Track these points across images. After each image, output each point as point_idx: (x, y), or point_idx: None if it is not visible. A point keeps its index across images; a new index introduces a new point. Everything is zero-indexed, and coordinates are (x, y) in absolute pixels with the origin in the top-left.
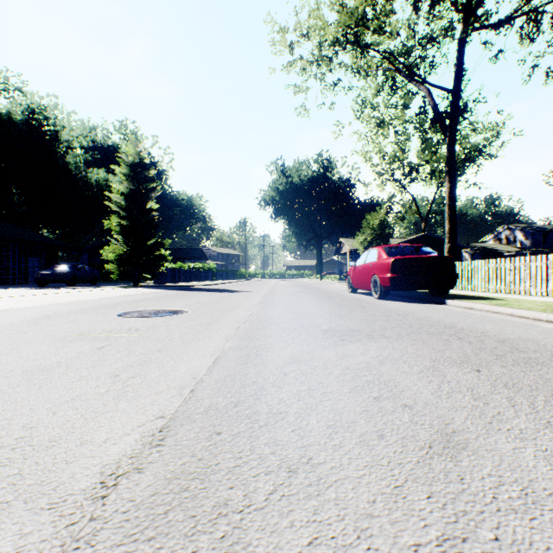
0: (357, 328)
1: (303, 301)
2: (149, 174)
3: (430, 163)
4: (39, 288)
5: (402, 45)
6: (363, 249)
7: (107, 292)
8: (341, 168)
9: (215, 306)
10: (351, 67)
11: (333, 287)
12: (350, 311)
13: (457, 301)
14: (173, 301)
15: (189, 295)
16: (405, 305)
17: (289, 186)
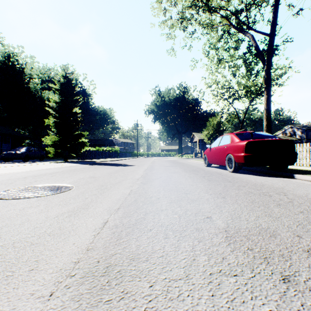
0: (266, 226)
1: (176, 175)
2: (74, 90)
3: (245, 89)
4: (1, 162)
5: (235, 8)
6: (207, 139)
7: (36, 166)
8: (193, 92)
9: (102, 180)
10: (202, 24)
11: (191, 162)
12: (224, 187)
13: (307, 175)
14: (73, 174)
15: (92, 169)
16: (262, 179)
17: (163, 102)
